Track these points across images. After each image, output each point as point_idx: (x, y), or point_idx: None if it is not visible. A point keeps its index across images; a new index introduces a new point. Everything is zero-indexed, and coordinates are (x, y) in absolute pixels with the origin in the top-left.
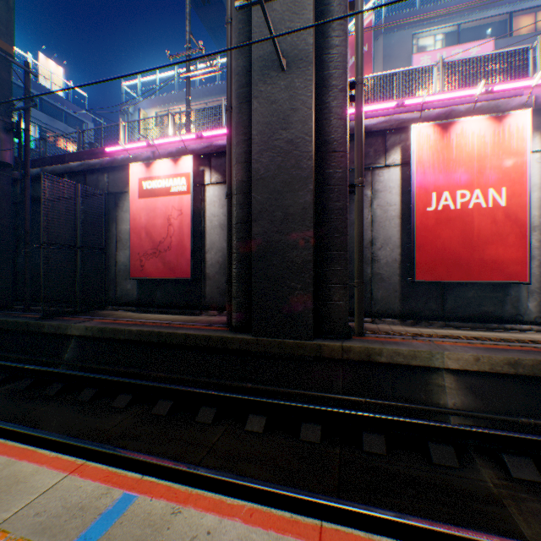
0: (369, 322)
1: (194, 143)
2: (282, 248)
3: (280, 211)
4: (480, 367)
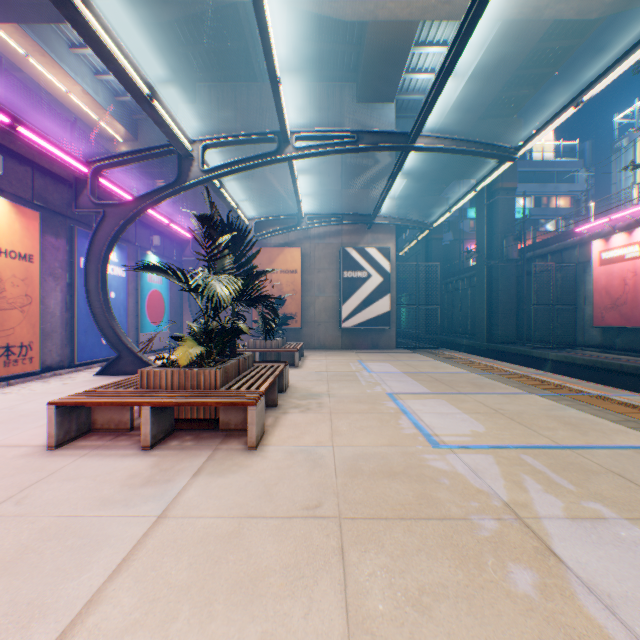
0: None
1: None
2: None
3: None
4: None
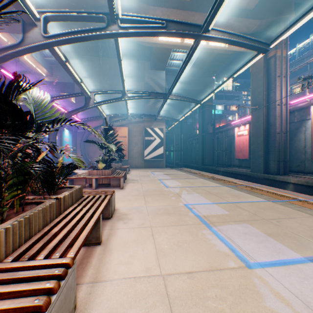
0: (302, 175)
1: None
2: (256, 151)
3: (256, 142)
4: (298, 182)
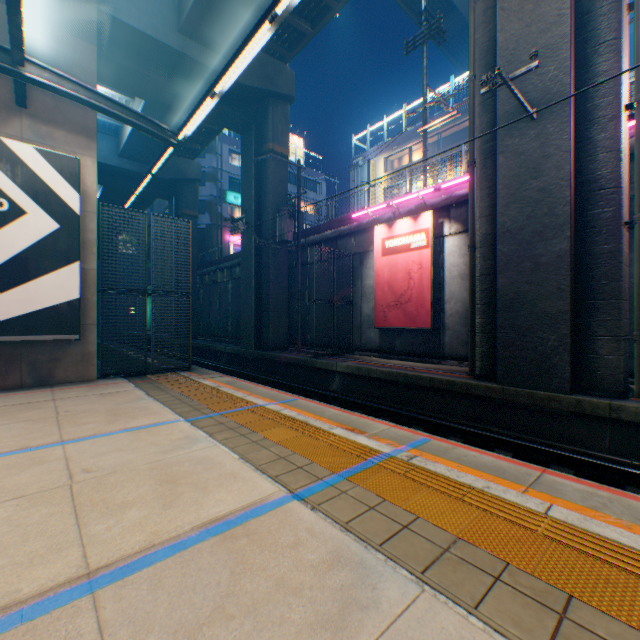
0: None
1: (431, 196)
2: (531, 299)
3: (528, 262)
4: None
